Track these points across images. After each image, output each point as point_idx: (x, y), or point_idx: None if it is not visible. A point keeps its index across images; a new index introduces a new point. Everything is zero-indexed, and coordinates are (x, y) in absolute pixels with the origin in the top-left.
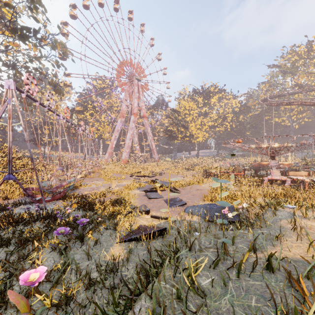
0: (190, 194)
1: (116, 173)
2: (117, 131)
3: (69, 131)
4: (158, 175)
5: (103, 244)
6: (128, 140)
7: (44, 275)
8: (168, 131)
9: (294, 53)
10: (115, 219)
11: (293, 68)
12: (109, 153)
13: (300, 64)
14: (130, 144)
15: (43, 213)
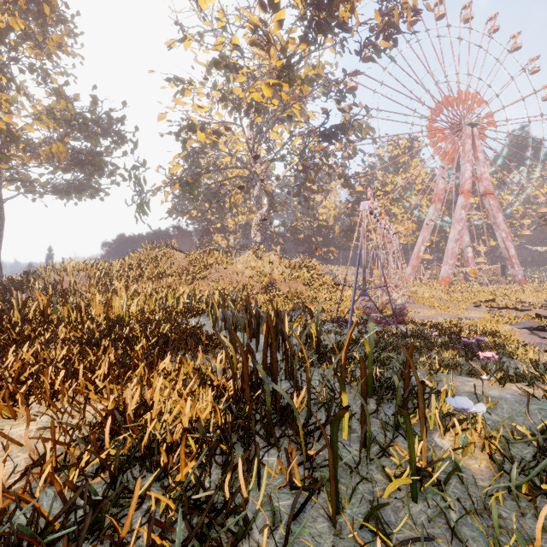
0: None
1: (441, 300)
2: (427, 228)
3: (348, 236)
4: (538, 308)
5: (505, 365)
6: (451, 243)
7: (495, 357)
8: None
9: None
10: (501, 350)
11: None
12: (412, 267)
13: None
14: (457, 250)
15: (407, 331)
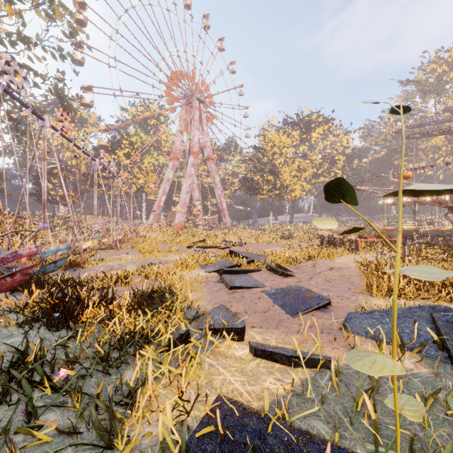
0: (319, 278)
1: (164, 243)
2: (167, 181)
3: (92, 181)
4: (235, 246)
5: None
6: (184, 194)
7: None
8: (247, 180)
9: (441, 61)
10: (133, 362)
11: (439, 84)
12: (154, 215)
13: (450, 79)
14: (188, 201)
15: None
